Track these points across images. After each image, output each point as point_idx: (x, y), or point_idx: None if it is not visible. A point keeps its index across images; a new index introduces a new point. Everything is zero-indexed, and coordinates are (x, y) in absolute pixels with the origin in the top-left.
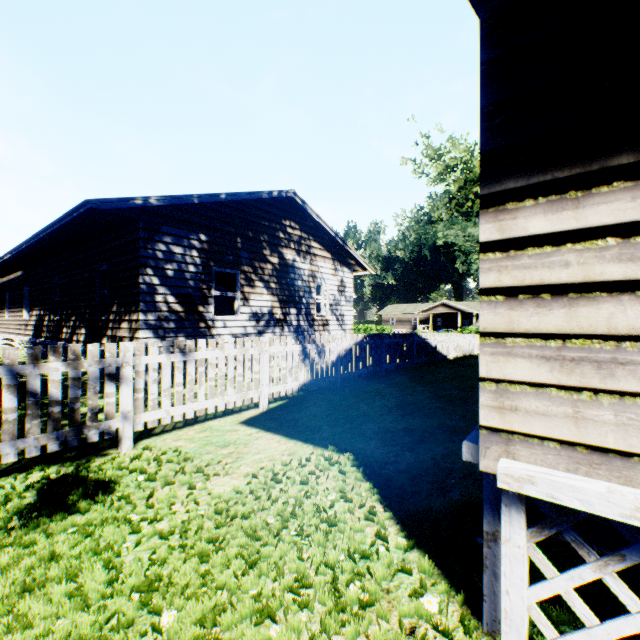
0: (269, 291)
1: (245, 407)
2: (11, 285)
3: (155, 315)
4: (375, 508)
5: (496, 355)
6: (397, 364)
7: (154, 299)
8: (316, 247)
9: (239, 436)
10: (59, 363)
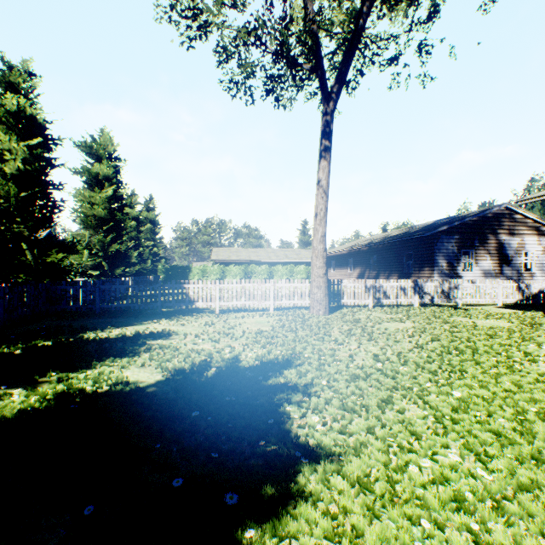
0: (490, 258)
1: (490, 305)
2: (336, 257)
3: (438, 271)
4: (544, 315)
5: None
6: None
7: (438, 265)
8: (523, 229)
9: (494, 308)
10: (446, 283)
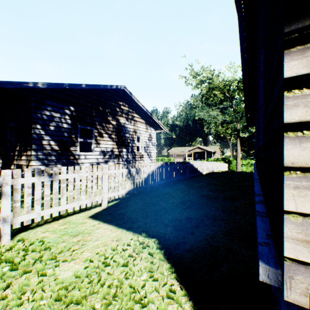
0: (111, 139)
1: (94, 206)
2: None
3: (42, 152)
4: (174, 288)
5: (303, 189)
6: (179, 178)
7: (41, 143)
8: (137, 117)
9: (86, 227)
10: None
